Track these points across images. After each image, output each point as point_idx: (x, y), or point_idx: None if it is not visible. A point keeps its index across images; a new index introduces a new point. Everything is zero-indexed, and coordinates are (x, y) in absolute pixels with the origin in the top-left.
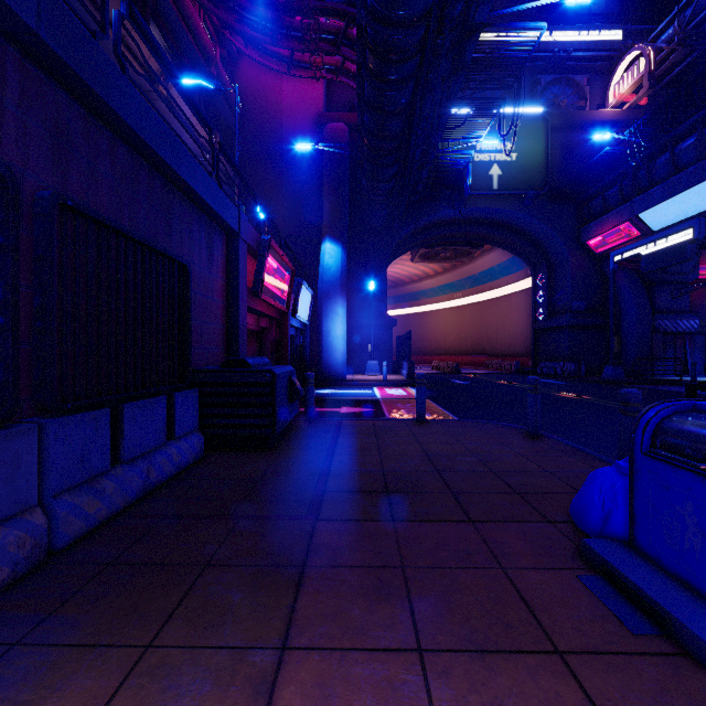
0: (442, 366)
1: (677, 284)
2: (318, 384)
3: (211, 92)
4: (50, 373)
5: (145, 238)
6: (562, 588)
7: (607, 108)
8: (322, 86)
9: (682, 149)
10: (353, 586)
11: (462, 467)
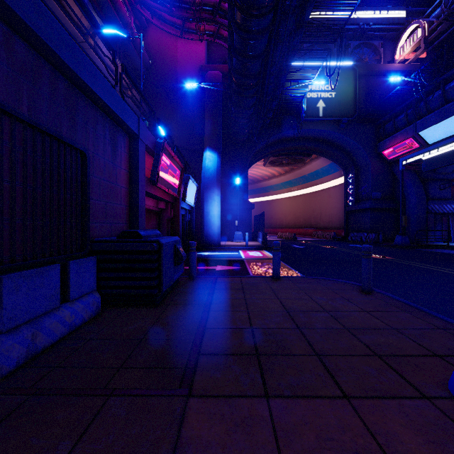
0: (284, 236)
1: (443, 180)
2: (201, 248)
3: (128, 48)
4: None
5: (34, 121)
6: None
7: (395, 63)
8: (204, 47)
9: (450, 87)
10: None
11: (319, 324)
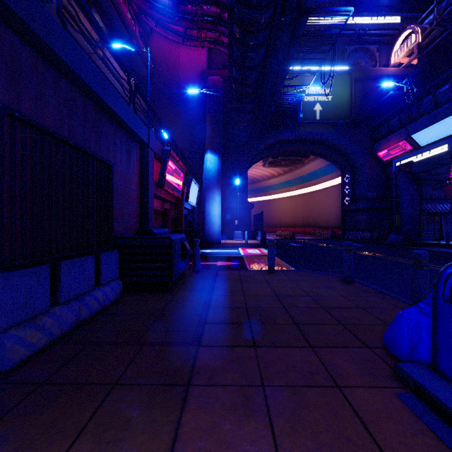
0: (283, 234)
1: (436, 181)
2: (202, 246)
3: (132, 55)
4: (0, 239)
5: (78, 144)
6: (385, 404)
7: (390, 67)
8: (205, 52)
9: (440, 92)
10: (225, 403)
11: (301, 304)
